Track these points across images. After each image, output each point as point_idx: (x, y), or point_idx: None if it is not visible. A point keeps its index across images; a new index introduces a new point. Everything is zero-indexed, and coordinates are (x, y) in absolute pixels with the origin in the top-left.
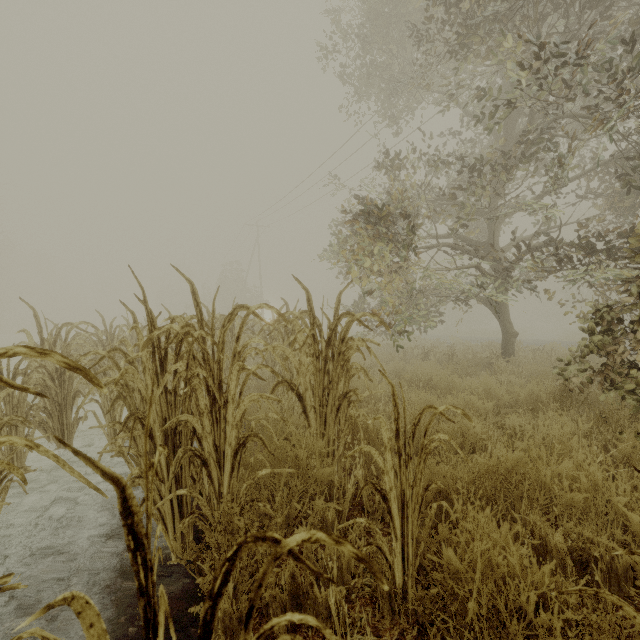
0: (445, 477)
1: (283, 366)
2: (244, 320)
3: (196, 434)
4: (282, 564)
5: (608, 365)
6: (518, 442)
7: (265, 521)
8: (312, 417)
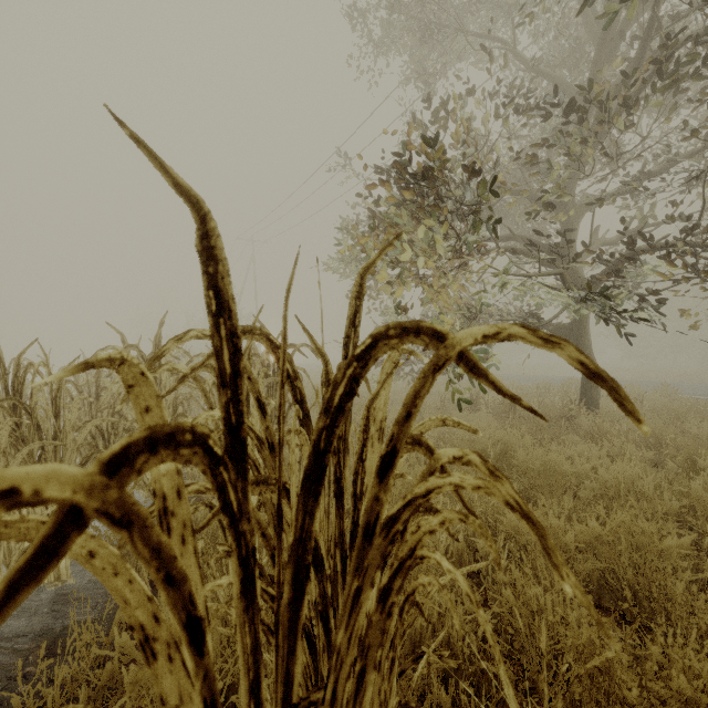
0: None
1: None
2: None
3: None
4: None
5: None
6: None
7: None
8: None
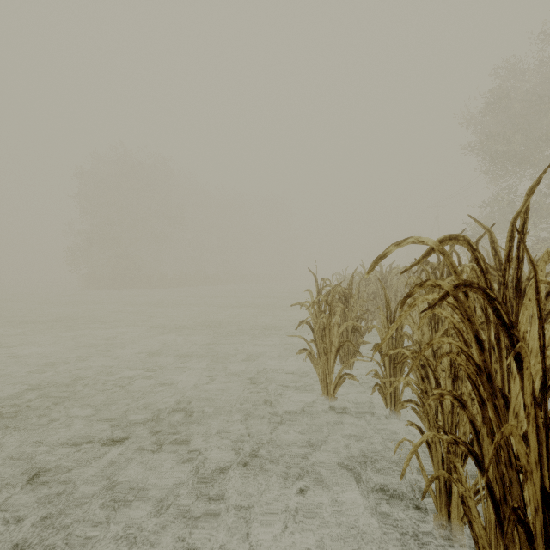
0: None
1: None
2: None
3: None
4: None
5: None
6: None
7: None
8: None
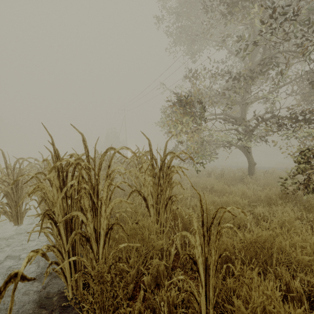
0: (227, 245)
1: (135, 182)
2: (112, 156)
3: (83, 222)
4: (134, 298)
5: (308, 180)
6: (264, 223)
7: (123, 274)
8: (151, 210)
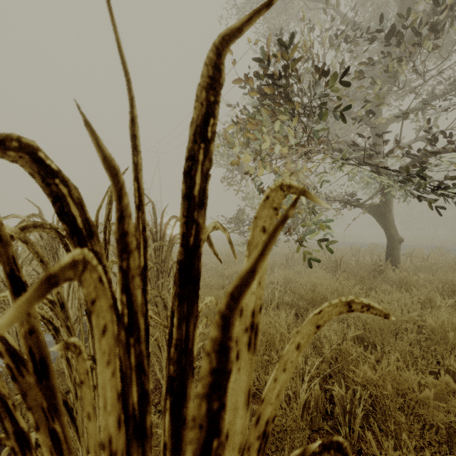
0: None
1: None
2: None
3: None
4: None
5: None
6: None
7: None
8: None
